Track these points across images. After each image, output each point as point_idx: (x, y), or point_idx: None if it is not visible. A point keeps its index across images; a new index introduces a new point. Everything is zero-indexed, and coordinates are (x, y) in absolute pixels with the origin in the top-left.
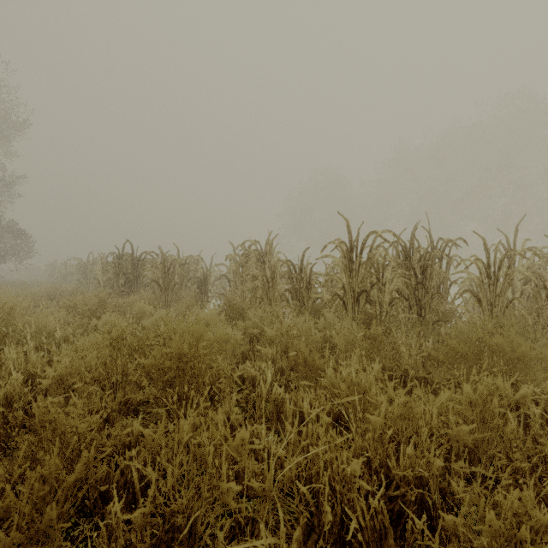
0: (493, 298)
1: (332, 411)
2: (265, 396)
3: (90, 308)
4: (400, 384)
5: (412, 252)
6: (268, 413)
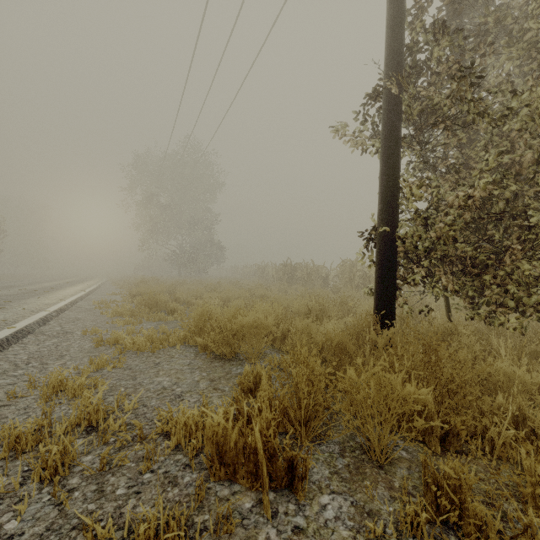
0: None
1: None
2: None
3: (282, 288)
4: None
5: None
6: None
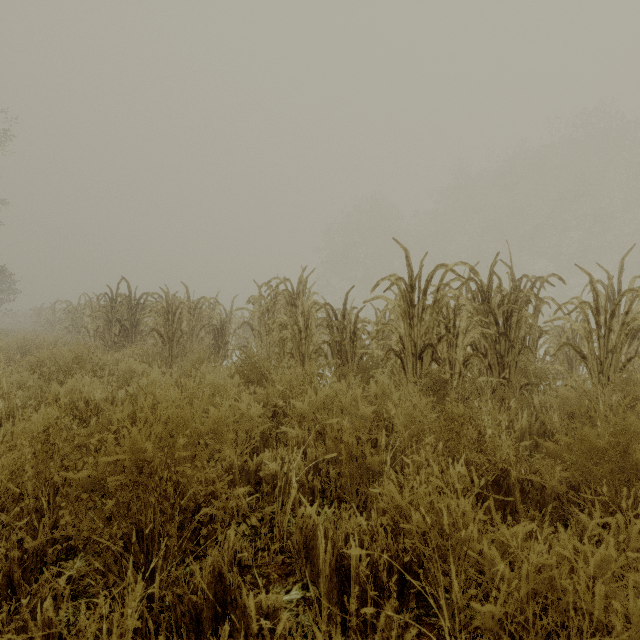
0: (604, 355)
1: (396, 554)
2: (291, 507)
3: (61, 367)
4: (491, 487)
5: (490, 292)
6: (291, 548)
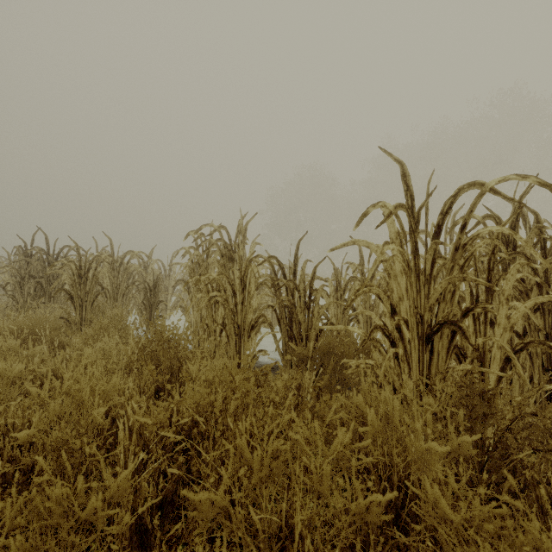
0: None
1: None
2: None
3: None
4: None
5: (512, 237)
6: None
